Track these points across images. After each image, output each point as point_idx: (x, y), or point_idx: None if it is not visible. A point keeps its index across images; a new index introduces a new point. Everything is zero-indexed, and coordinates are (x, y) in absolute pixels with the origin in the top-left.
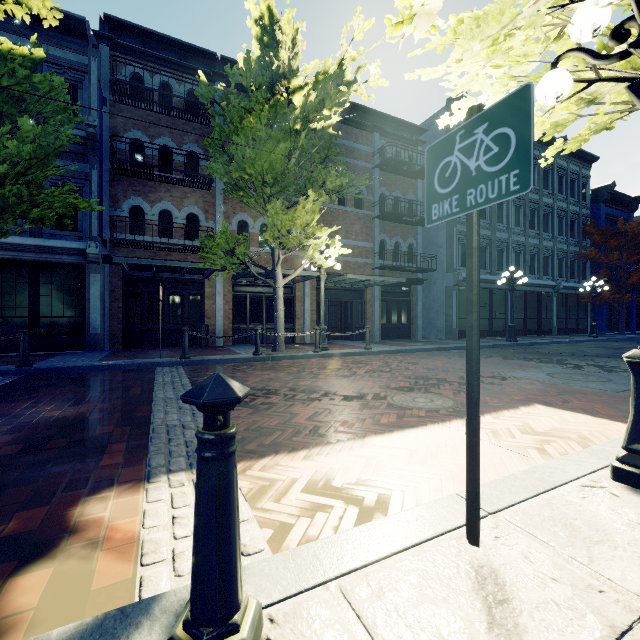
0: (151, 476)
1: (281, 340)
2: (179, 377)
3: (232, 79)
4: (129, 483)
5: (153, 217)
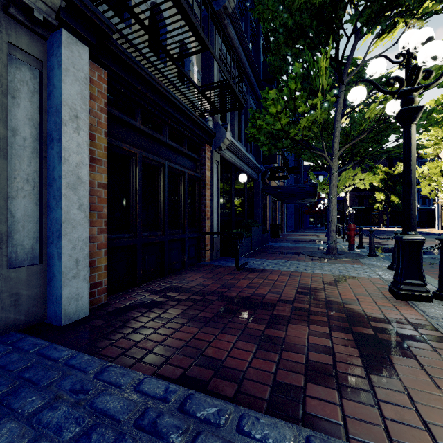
0: None
1: None
2: None
3: None
4: None
5: None
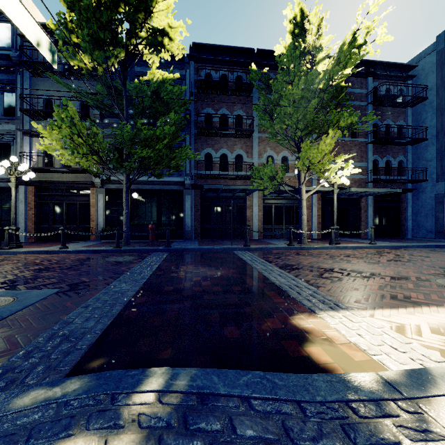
0: (314, 311)
1: (305, 236)
2: (254, 257)
3: (279, 64)
4: (305, 313)
5: (217, 159)
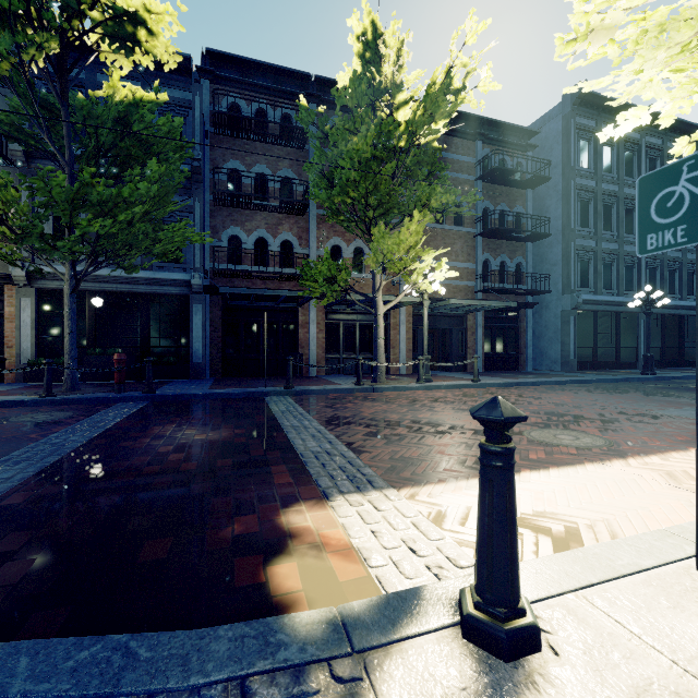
0: (328, 495)
1: (382, 370)
2: (292, 406)
3: (338, 102)
4: (312, 500)
5: (250, 246)
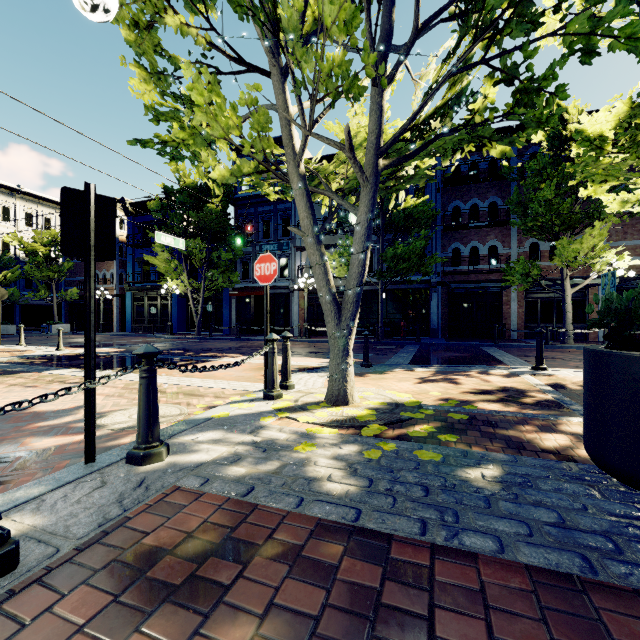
0: (510, 365)
1: (569, 335)
2: (497, 350)
3: (528, 169)
4: (504, 365)
5: (466, 253)
